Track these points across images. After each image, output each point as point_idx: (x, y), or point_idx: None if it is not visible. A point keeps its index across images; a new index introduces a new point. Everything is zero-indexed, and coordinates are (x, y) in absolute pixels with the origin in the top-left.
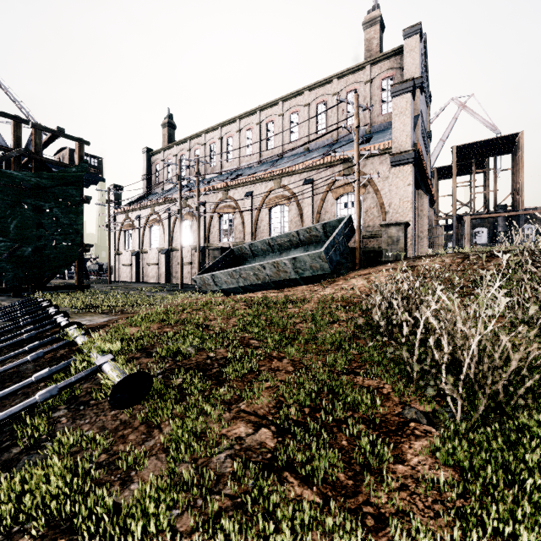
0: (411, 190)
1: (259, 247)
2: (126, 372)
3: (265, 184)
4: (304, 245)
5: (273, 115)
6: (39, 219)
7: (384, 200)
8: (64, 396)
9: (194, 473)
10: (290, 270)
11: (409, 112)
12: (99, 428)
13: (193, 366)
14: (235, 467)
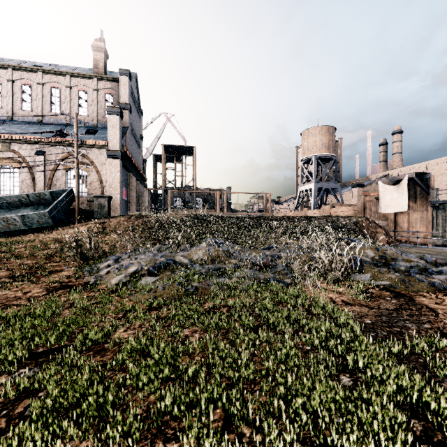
0: (119, 175)
1: None
2: None
3: None
4: (35, 205)
5: (0, 76)
6: None
7: (102, 178)
8: None
9: None
10: (20, 224)
11: (118, 127)
12: None
13: None
14: None
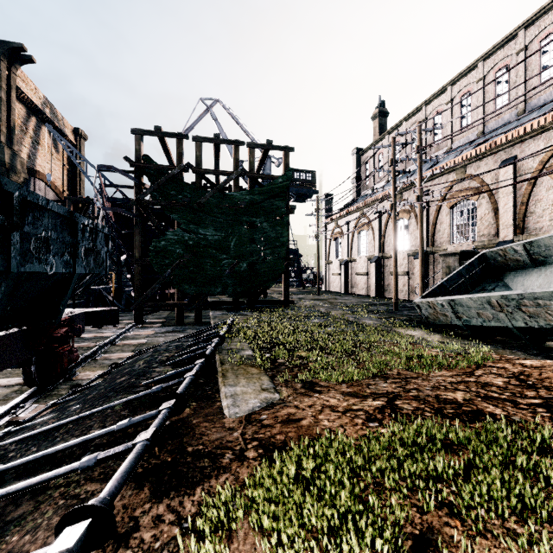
0: None
1: (552, 247)
2: None
3: (547, 136)
4: None
5: None
6: (252, 235)
7: None
8: None
9: None
10: None
11: None
12: None
13: None
14: None
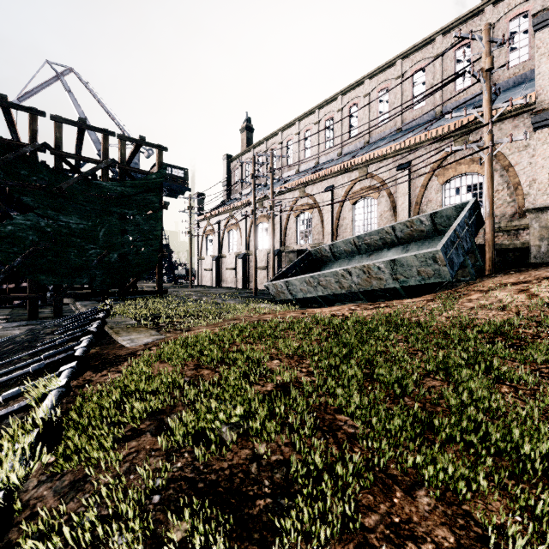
0: None
1: (342, 248)
2: None
3: (348, 175)
4: (402, 244)
5: (357, 97)
6: (123, 226)
7: (520, 178)
8: None
9: None
10: (386, 277)
11: None
12: None
13: (221, 478)
14: None
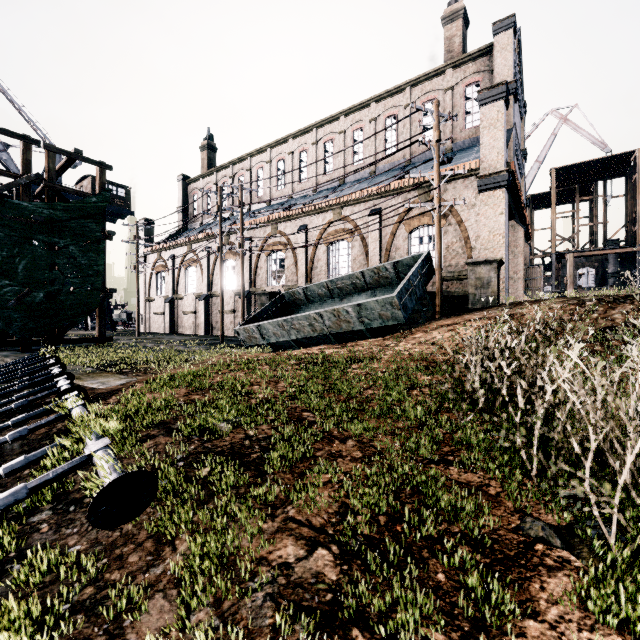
0: (503, 221)
1: (316, 291)
2: (118, 470)
3: (323, 216)
4: (371, 289)
5: (332, 133)
6: (52, 258)
7: (469, 234)
8: (52, 491)
9: (217, 626)
10: (354, 320)
11: (501, 124)
12: (90, 541)
13: (226, 449)
14: (277, 620)
